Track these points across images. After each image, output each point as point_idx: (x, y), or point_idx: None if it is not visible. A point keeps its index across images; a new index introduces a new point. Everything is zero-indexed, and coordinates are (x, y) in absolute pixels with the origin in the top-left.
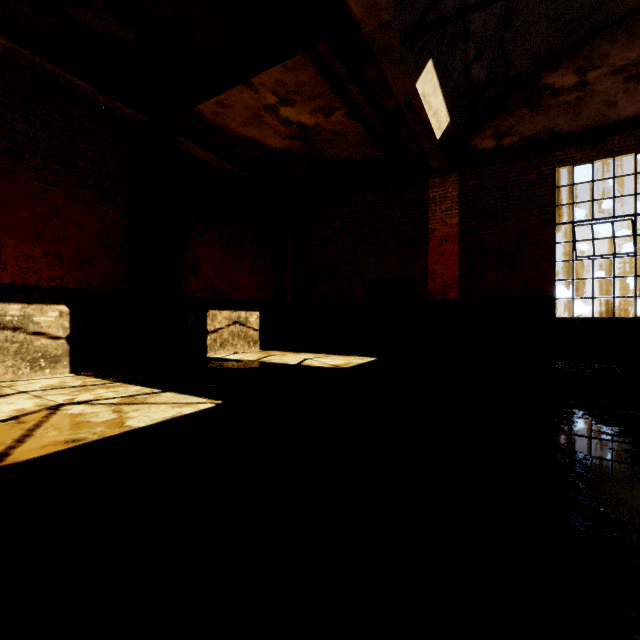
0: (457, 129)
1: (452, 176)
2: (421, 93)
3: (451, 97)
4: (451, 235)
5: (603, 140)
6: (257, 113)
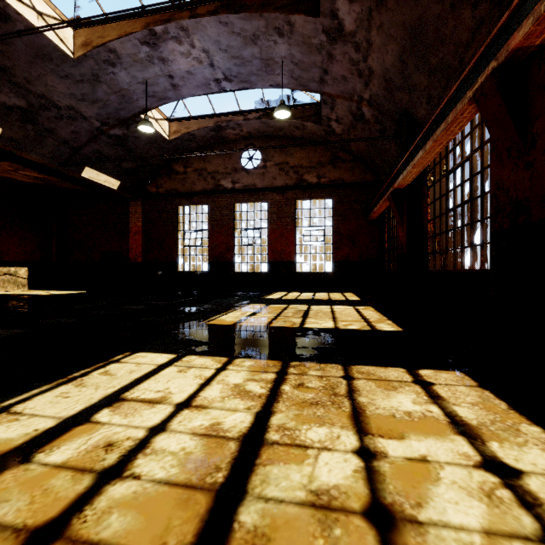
0: (131, 184)
1: (139, 202)
2: (88, 177)
3: (115, 174)
4: (139, 231)
5: (192, 198)
6: (6, 171)
